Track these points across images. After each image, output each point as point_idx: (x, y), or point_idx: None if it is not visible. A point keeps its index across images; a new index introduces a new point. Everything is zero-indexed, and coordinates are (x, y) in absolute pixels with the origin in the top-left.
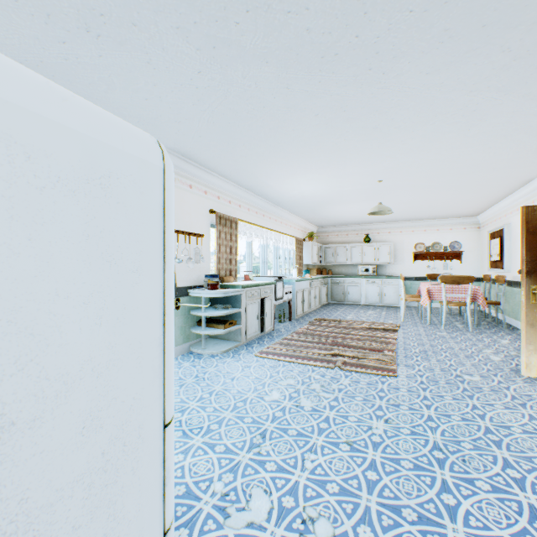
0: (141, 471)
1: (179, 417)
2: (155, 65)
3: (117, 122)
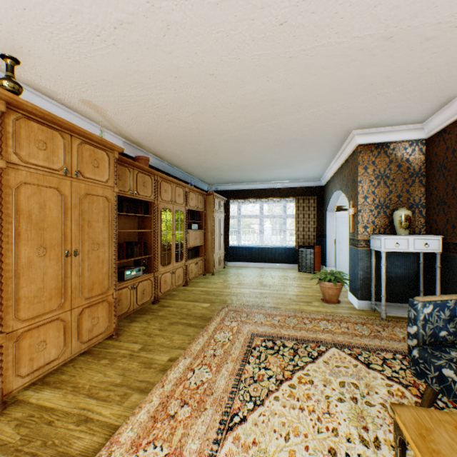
0: None
1: None
2: None
3: None
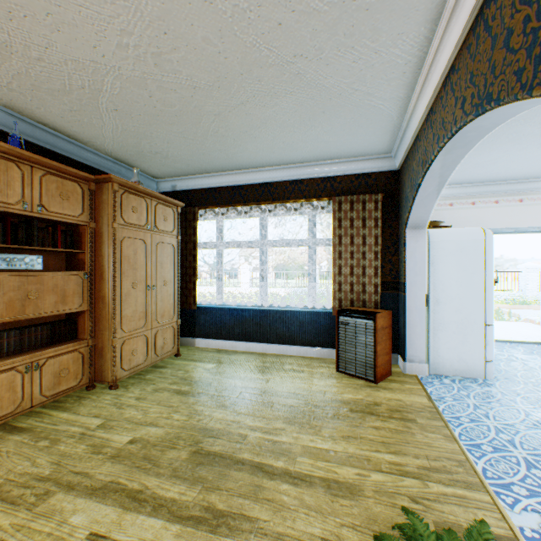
0: (474, 333)
1: (536, 363)
2: (515, 160)
3: (466, 232)
